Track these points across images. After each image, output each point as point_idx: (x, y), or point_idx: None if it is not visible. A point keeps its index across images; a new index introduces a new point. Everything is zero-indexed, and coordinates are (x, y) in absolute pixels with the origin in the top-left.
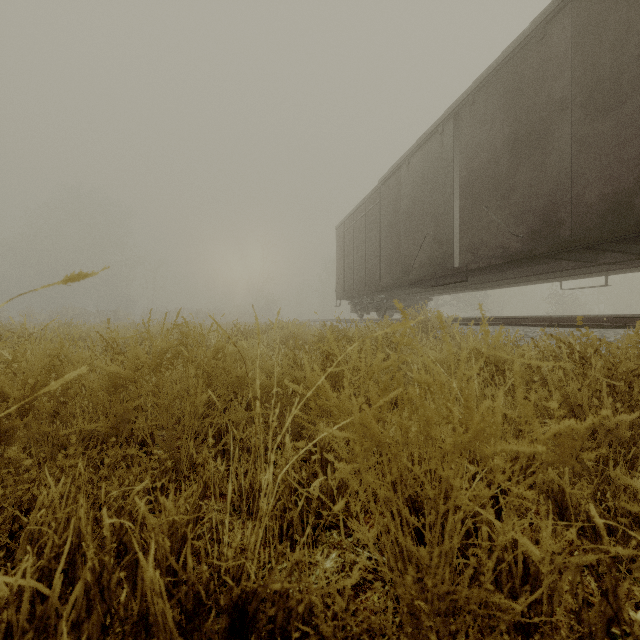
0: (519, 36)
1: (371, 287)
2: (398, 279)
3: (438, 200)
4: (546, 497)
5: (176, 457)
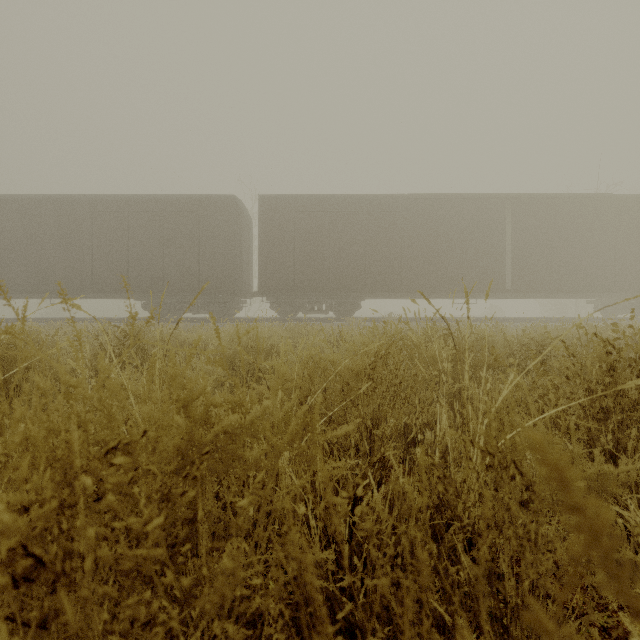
0: (30, 195)
1: None
2: None
3: None
4: None
5: None
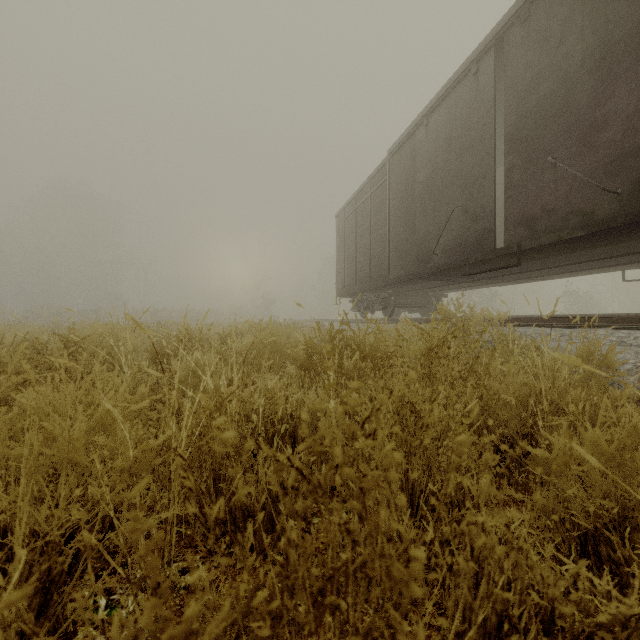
0: None
1: (377, 281)
2: (413, 269)
3: (471, 162)
4: None
5: None
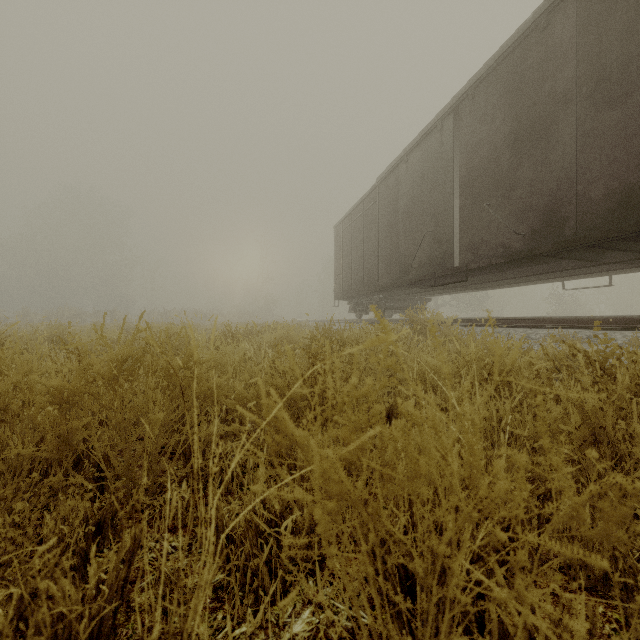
0: (521, 26)
1: (369, 287)
2: (396, 279)
3: (437, 198)
4: (563, 537)
5: (136, 481)
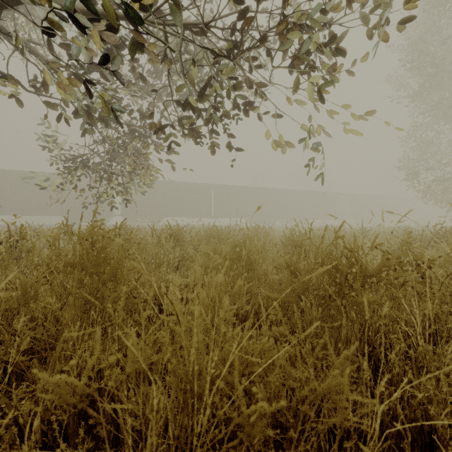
0: (10, 170)
1: None
2: None
3: None
4: None
5: None
